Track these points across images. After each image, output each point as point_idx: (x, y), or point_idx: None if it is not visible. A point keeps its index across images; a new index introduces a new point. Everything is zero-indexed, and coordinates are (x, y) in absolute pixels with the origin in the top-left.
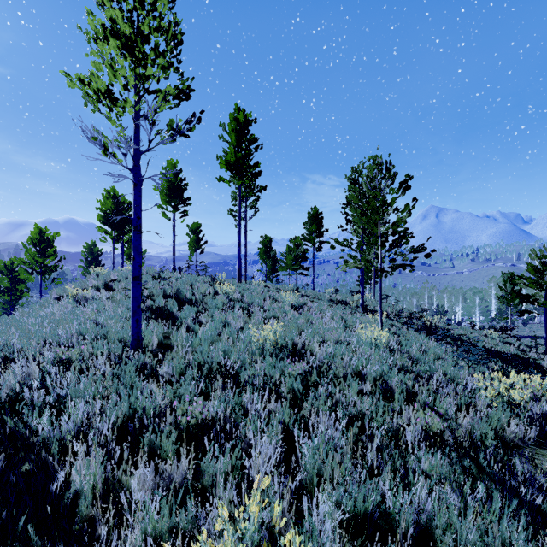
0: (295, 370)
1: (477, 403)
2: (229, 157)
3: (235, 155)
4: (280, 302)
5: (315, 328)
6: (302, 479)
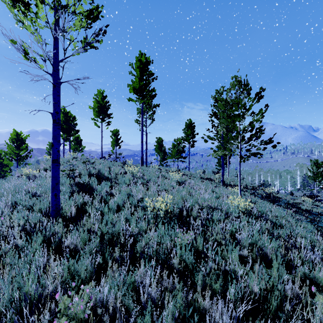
0: (184, 240)
1: None
2: (135, 85)
3: (139, 83)
4: (169, 179)
5: (195, 199)
6: None
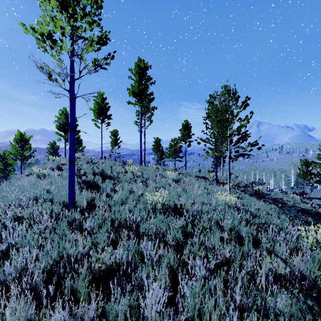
0: (176, 224)
1: (302, 248)
2: (134, 89)
3: (138, 88)
4: (166, 178)
5: (188, 194)
6: (186, 317)
